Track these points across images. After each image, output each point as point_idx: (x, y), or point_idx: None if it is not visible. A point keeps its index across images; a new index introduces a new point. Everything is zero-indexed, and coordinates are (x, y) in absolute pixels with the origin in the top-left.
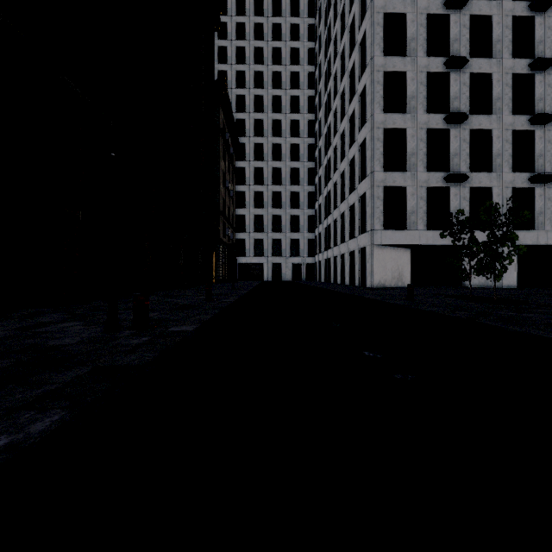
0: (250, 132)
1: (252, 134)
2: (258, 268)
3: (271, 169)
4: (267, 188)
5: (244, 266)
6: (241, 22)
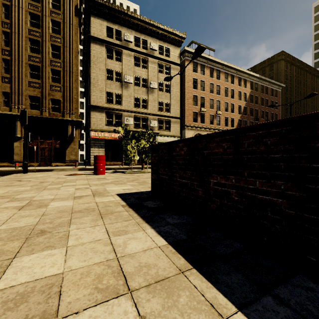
0: None
1: None
2: None
3: None
4: None
5: None
6: None
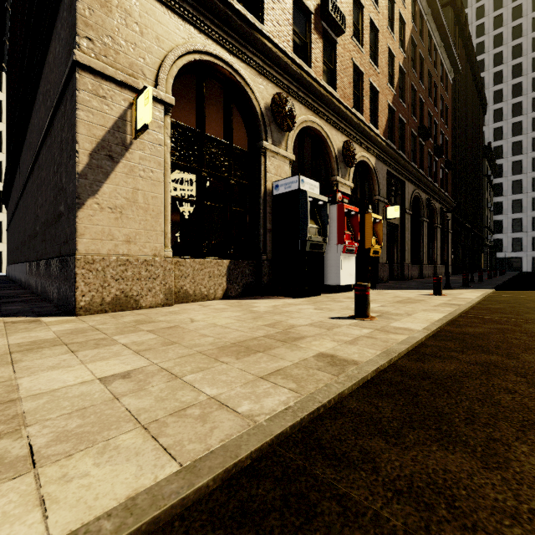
0: (507, 154)
1: (509, 154)
2: (516, 261)
3: (530, 179)
4: (526, 195)
5: (501, 259)
6: (498, 71)
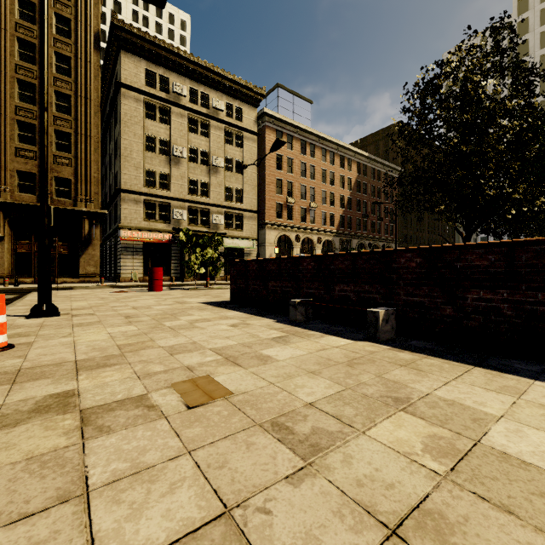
0: None
1: None
2: None
3: None
4: None
5: None
6: None
